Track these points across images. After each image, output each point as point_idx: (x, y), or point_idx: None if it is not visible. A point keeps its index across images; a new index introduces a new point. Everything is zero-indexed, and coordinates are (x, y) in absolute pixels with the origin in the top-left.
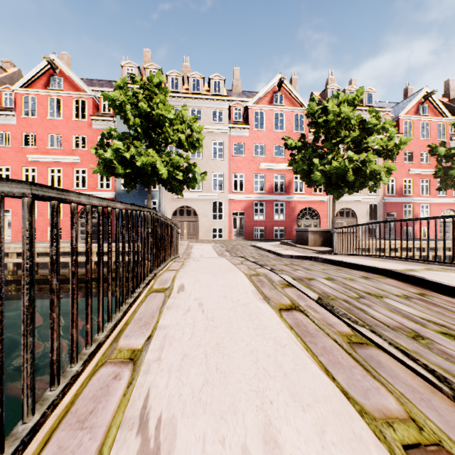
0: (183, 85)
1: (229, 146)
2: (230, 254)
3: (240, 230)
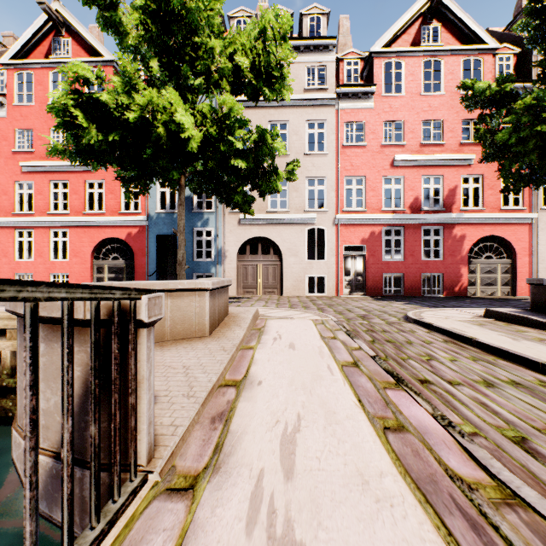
0: None
1: (336, 128)
2: (451, 431)
3: (357, 279)
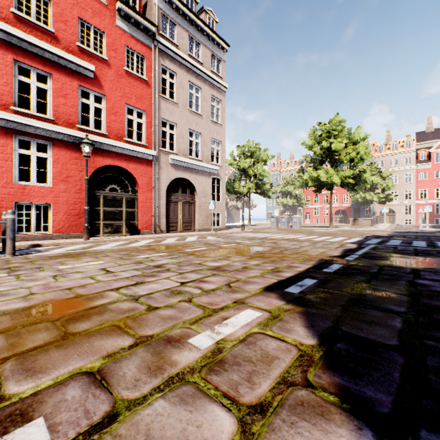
0: (386, 146)
1: (415, 175)
2: None
3: (424, 220)
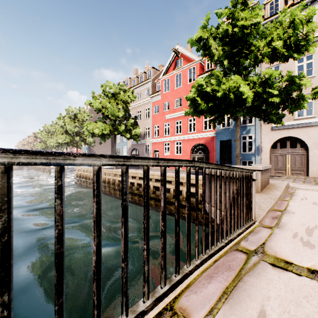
0: (286, 4)
1: None
2: None
3: None
